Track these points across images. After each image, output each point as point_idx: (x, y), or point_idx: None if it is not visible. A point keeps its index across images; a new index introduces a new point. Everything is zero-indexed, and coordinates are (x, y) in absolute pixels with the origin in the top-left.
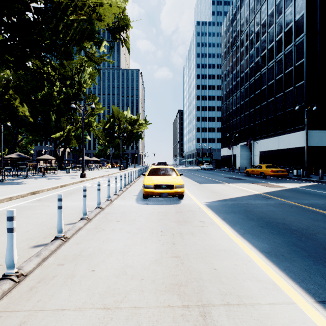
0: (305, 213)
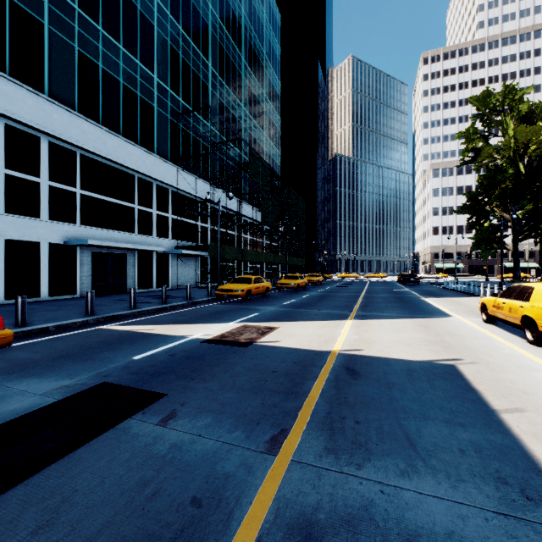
0: (372, 308)
